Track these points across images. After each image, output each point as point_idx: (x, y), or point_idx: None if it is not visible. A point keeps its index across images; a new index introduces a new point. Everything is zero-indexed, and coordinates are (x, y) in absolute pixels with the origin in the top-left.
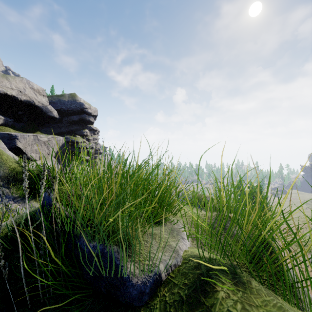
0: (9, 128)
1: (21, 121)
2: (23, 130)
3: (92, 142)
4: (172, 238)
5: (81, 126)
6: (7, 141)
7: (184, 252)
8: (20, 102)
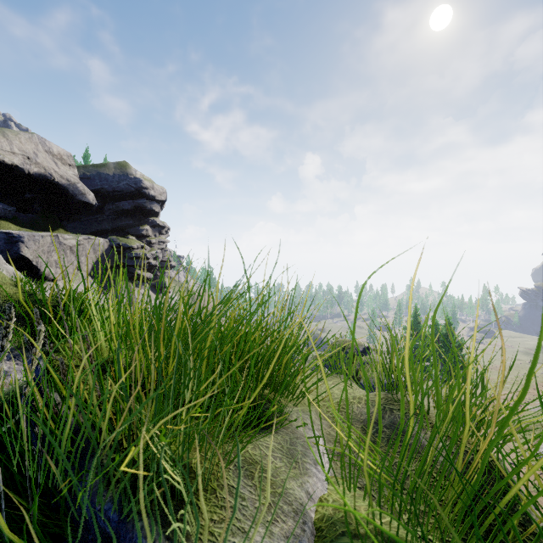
0: (8, 224)
1: (30, 210)
2: (33, 226)
3: (156, 248)
4: (292, 468)
5: (137, 219)
6: (4, 246)
7: (318, 507)
8: (27, 177)
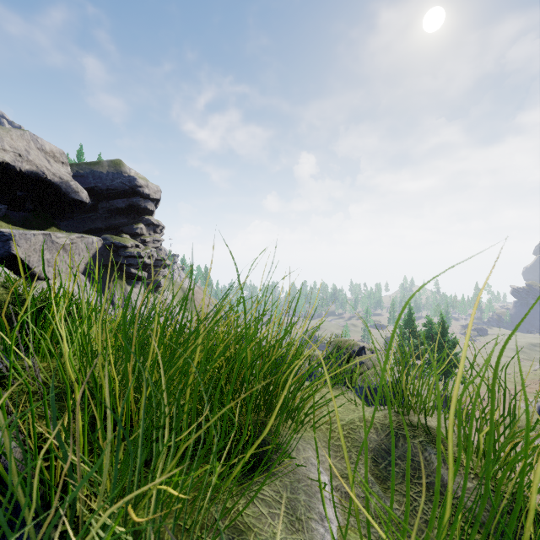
0: None
1: (22, 208)
2: (25, 224)
3: (151, 246)
4: (295, 532)
5: (132, 217)
6: None
7: None
8: (19, 174)
